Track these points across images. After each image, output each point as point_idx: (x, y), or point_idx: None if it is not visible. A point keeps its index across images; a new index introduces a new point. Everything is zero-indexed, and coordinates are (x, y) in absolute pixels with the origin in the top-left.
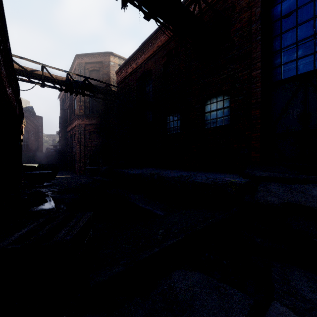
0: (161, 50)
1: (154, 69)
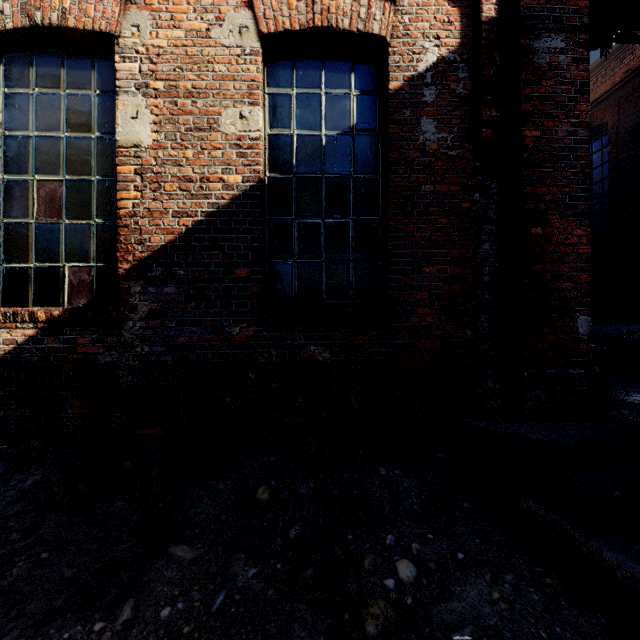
0: (638, 76)
1: (615, 119)
